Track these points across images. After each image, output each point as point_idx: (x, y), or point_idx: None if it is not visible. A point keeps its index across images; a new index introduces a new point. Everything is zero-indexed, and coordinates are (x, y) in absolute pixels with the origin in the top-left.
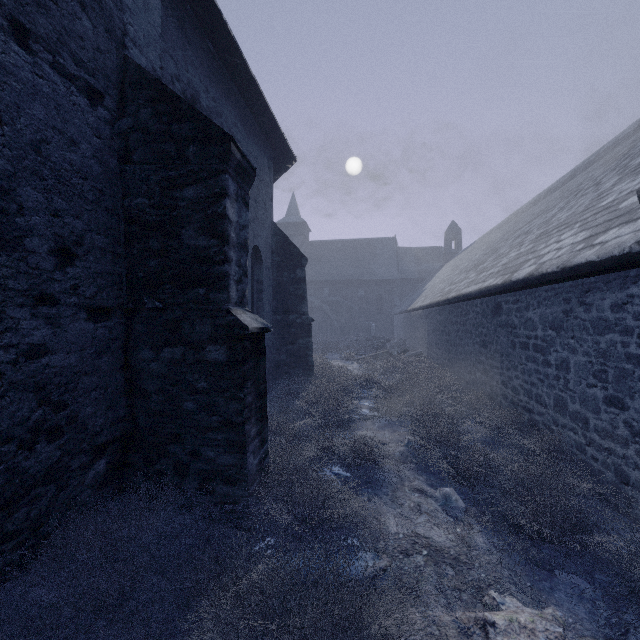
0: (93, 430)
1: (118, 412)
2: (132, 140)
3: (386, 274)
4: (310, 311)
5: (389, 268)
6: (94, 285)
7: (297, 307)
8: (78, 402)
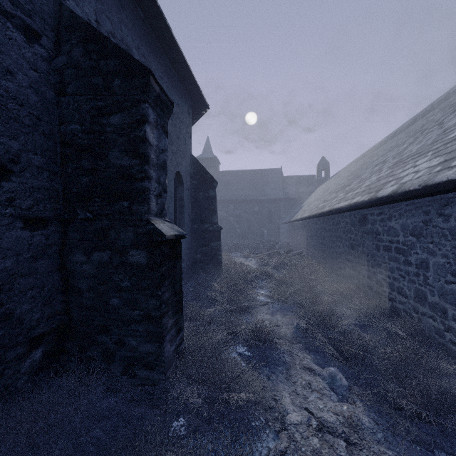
0: (29, 324)
1: (55, 307)
2: (66, 75)
3: (275, 195)
4: (220, 221)
5: (277, 190)
6: (31, 198)
7: (210, 218)
8: (14, 301)
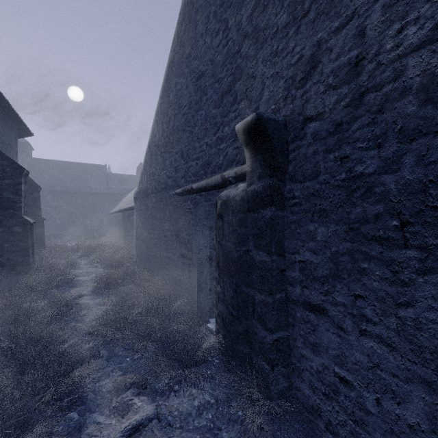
0: None
1: None
2: None
3: (99, 189)
4: None
5: (101, 185)
6: None
7: (34, 212)
8: None
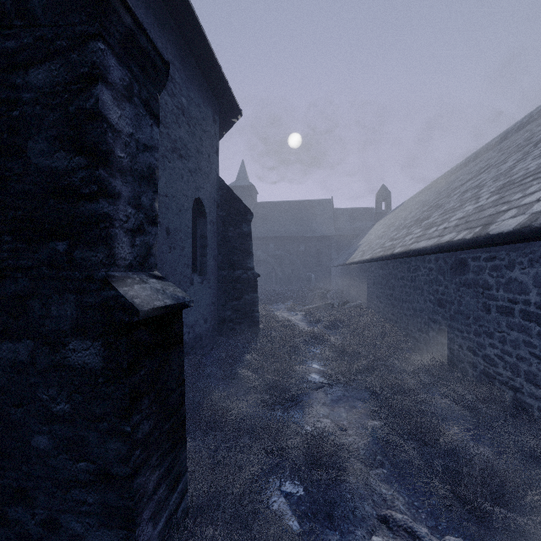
0: None
1: None
2: None
3: (324, 231)
4: (257, 264)
5: (327, 226)
6: None
7: (243, 262)
8: None
